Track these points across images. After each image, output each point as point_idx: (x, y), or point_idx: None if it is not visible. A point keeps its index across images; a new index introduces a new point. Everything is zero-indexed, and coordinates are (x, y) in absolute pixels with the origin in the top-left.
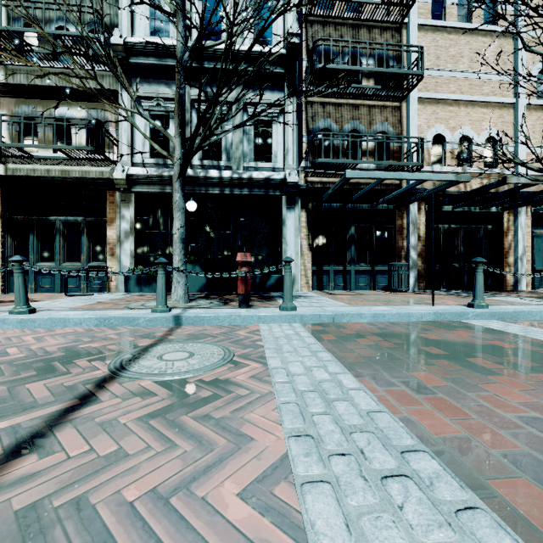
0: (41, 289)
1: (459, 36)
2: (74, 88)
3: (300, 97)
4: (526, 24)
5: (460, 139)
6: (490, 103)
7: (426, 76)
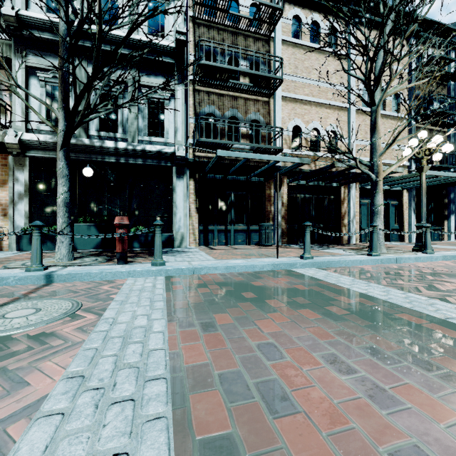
0: None
1: (311, 53)
2: None
3: (187, 85)
4: (356, 51)
5: (312, 130)
6: (332, 105)
7: (288, 80)
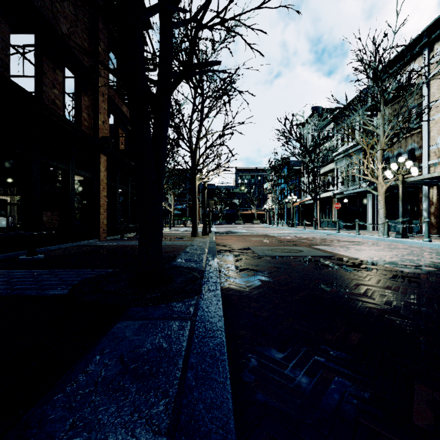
0: (325, 226)
1: None
2: (329, 170)
3: (365, 155)
4: None
5: None
6: None
7: (437, 104)
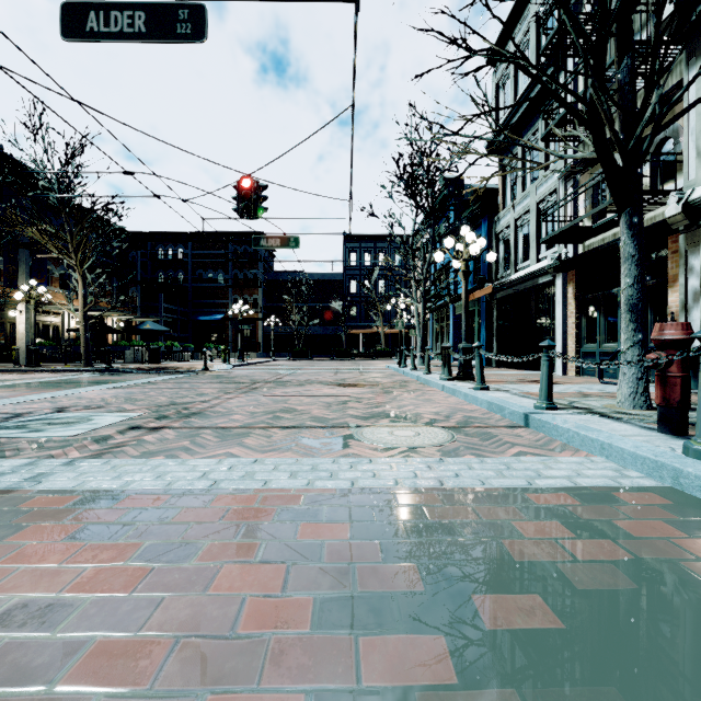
0: (605, 374)
1: None
2: None
3: None
4: None
5: None
6: None
7: None
